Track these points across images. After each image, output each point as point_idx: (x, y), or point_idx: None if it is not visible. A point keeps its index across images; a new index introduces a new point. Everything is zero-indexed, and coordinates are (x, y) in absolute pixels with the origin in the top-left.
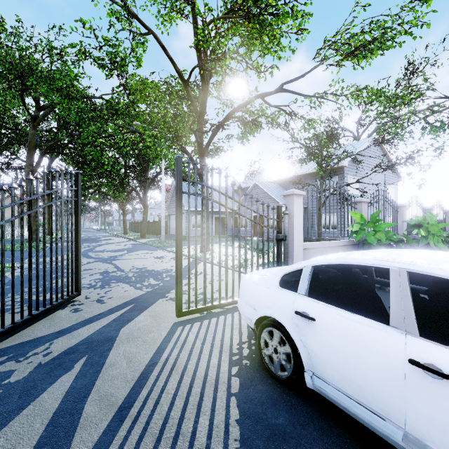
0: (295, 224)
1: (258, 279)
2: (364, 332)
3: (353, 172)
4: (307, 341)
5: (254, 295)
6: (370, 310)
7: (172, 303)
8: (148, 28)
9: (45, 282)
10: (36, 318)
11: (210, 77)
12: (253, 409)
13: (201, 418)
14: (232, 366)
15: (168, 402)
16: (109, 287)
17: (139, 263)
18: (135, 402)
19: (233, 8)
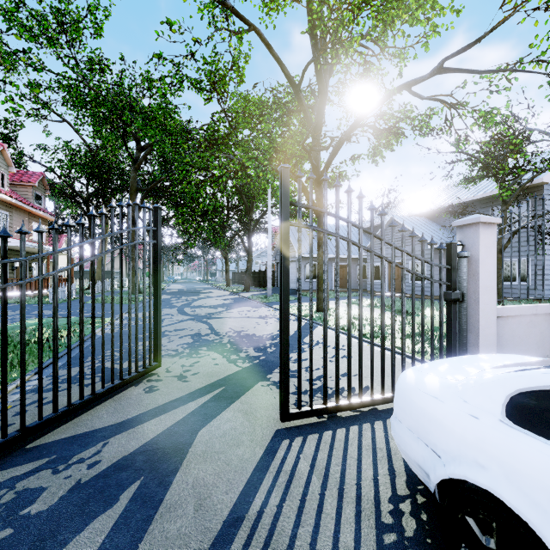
0: (480, 275)
1: (440, 388)
2: None
3: None
4: None
5: (432, 422)
6: None
7: (276, 391)
8: (249, 23)
9: (113, 350)
10: (101, 398)
11: (329, 75)
12: None
13: None
14: None
15: None
16: (196, 357)
17: (238, 324)
18: None
19: None
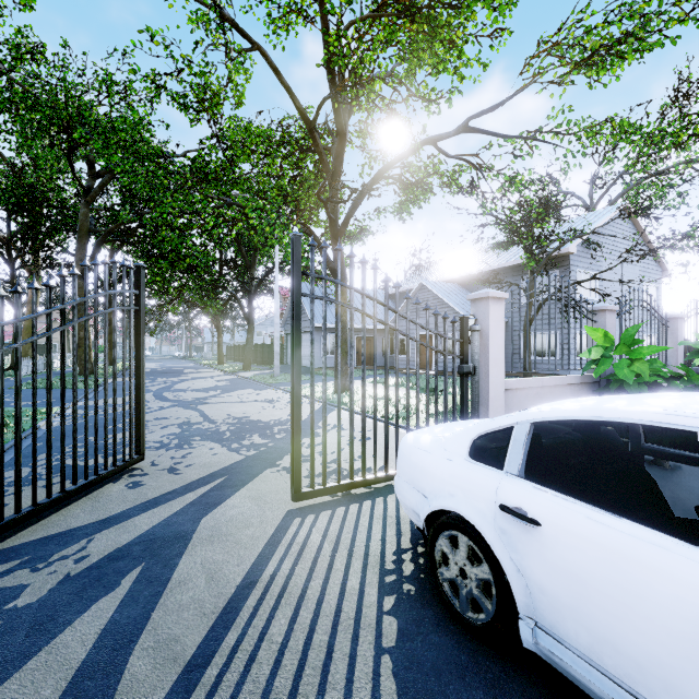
0: (490, 348)
1: (430, 443)
2: (645, 556)
3: (584, 264)
4: (524, 562)
5: (423, 471)
6: (636, 503)
7: (287, 476)
8: (252, 40)
9: (86, 439)
10: (72, 496)
11: (349, 115)
12: (423, 683)
13: (328, 696)
14: (384, 595)
15: (271, 659)
16: (189, 448)
17: (238, 409)
18: (215, 656)
19: (387, 1)
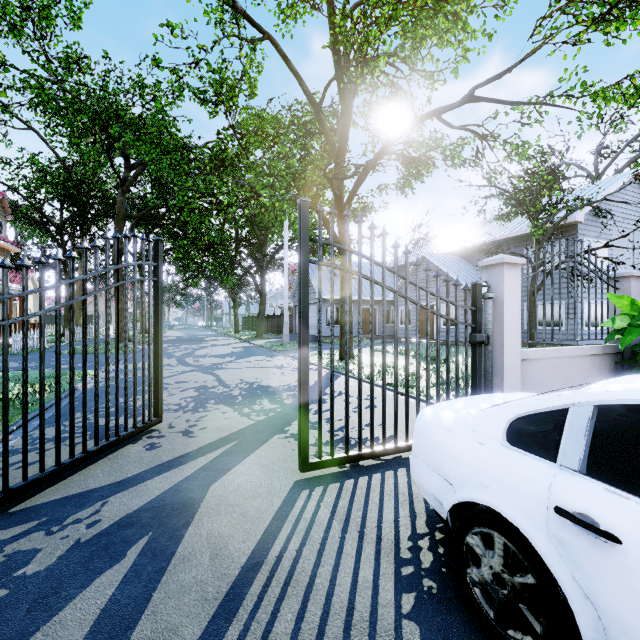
0: (505, 317)
1: (453, 421)
2: None
3: (593, 232)
4: (595, 587)
5: (446, 453)
6: None
7: (294, 443)
8: (263, 30)
9: (107, 402)
10: (94, 456)
11: (353, 95)
12: None
13: None
14: (402, 591)
15: None
16: (203, 411)
17: (250, 375)
18: None
19: None
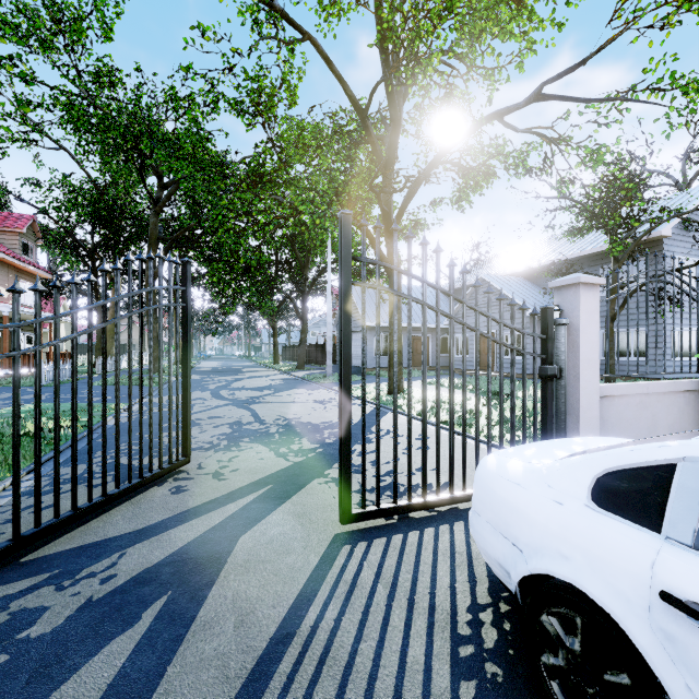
0: (581, 346)
1: (523, 473)
2: None
3: (682, 248)
4: None
5: (514, 513)
6: None
7: (336, 490)
8: (303, 30)
9: (130, 441)
10: (115, 500)
11: (403, 99)
12: None
13: None
14: (460, 678)
15: None
16: (236, 451)
17: (289, 410)
18: None
19: None
